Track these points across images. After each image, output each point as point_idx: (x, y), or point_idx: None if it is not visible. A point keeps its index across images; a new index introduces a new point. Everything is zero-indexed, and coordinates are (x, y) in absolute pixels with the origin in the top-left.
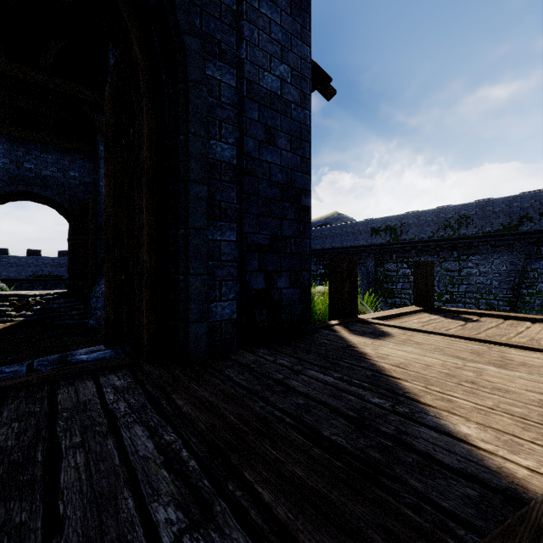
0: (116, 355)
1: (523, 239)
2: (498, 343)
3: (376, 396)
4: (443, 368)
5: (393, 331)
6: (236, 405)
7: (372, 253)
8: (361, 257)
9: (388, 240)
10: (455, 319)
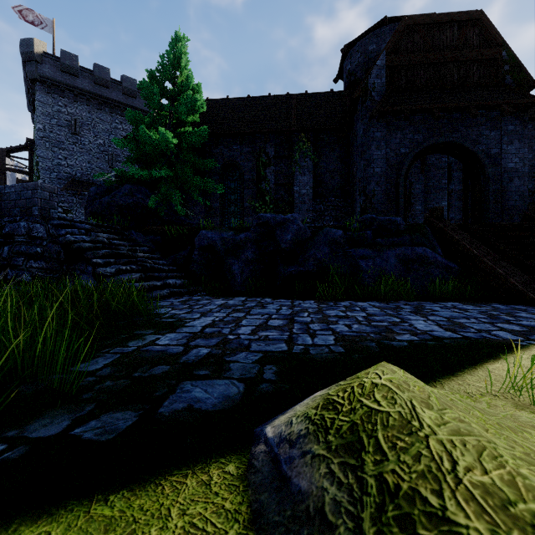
0: None
1: None
2: None
3: None
4: None
5: None
6: None
7: None
8: None
9: None
10: None
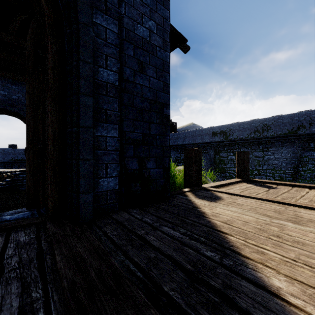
0: (32, 215)
1: (300, 138)
2: (291, 204)
3: (209, 249)
4: (256, 224)
5: (223, 195)
6: (100, 261)
7: (213, 146)
8: (206, 149)
9: (221, 139)
10: (262, 187)
